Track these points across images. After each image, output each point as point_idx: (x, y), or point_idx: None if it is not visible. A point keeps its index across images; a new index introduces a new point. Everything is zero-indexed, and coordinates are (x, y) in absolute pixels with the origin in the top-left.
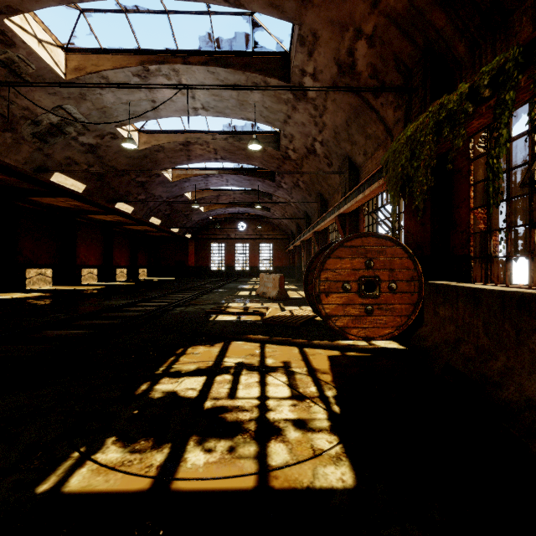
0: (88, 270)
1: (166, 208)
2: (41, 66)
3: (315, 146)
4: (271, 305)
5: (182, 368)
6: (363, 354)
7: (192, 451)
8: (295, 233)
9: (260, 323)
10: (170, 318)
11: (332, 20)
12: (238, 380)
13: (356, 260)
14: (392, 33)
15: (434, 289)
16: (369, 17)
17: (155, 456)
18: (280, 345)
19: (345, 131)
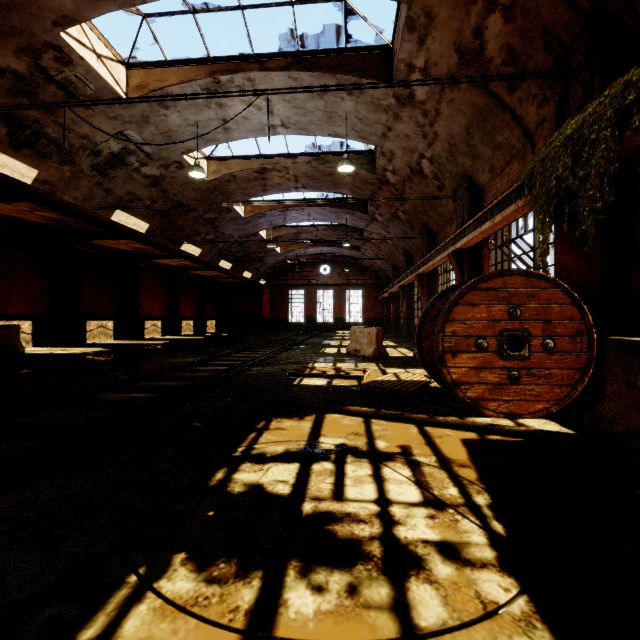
0: (151, 323)
1: (237, 249)
2: (100, 86)
3: (422, 164)
4: (368, 366)
5: (267, 449)
6: (511, 439)
7: (293, 588)
8: (390, 276)
9: (357, 390)
10: (245, 381)
11: None
12: (343, 471)
13: (495, 307)
14: None
15: (625, 348)
16: None
17: (241, 591)
18: (390, 421)
19: (464, 142)
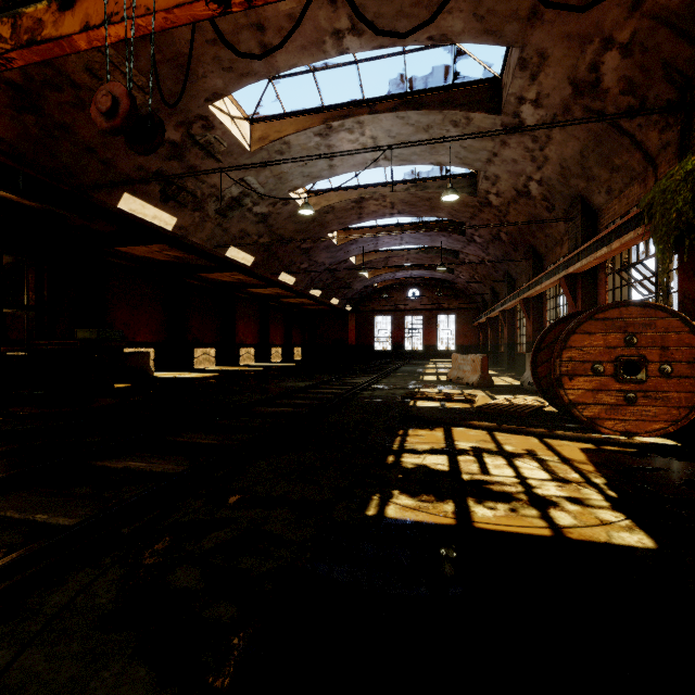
0: (246, 350)
1: (327, 276)
2: (232, 143)
3: (529, 186)
4: (474, 392)
5: (416, 446)
6: (626, 449)
7: (475, 507)
8: (488, 300)
9: (472, 411)
10: (364, 402)
11: (568, 34)
12: (483, 461)
13: (611, 335)
14: (661, 36)
15: None
16: (626, 22)
17: (444, 506)
18: (511, 434)
19: (578, 165)
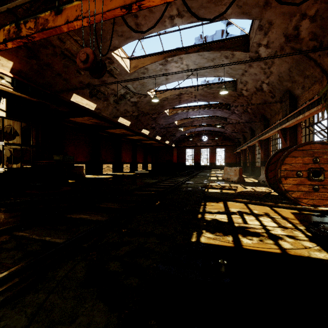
0: (126, 165)
1: (164, 130)
2: (121, 69)
3: (262, 86)
4: (236, 185)
5: (211, 210)
6: (314, 213)
7: (242, 239)
8: (241, 141)
9: (236, 194)
10: (184, 189)
11: (283, 12)
12: (244, 217)
13: (306, 158)
14: None
15: None
16: (313, 5)
17: (227, 238)
18: (256, 205)
19: (287, 75)
